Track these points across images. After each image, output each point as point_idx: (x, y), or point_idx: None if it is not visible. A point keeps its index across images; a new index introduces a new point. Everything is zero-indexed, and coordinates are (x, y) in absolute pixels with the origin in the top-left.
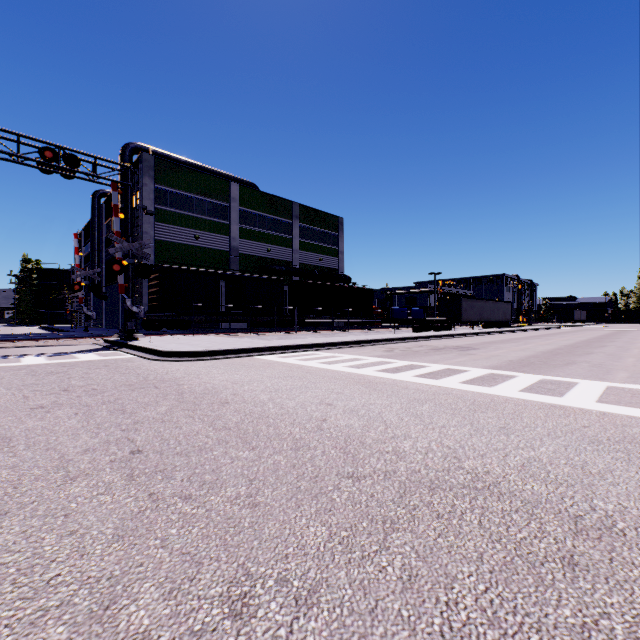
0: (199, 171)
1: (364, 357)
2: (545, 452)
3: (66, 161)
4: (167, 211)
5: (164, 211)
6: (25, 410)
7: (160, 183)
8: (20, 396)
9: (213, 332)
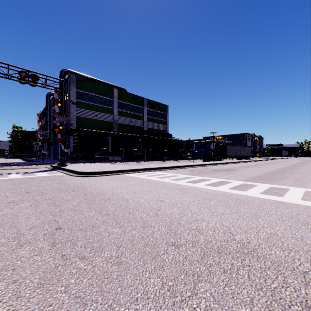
0: (98, 83)
1: (179, 174)
2: (279, 230)
3: (32, 77)
4: (82, 102)
5: (81, 102)
6: (5, 203)
7: (79, 89)
8: (4, 195)
9: (104, 161)
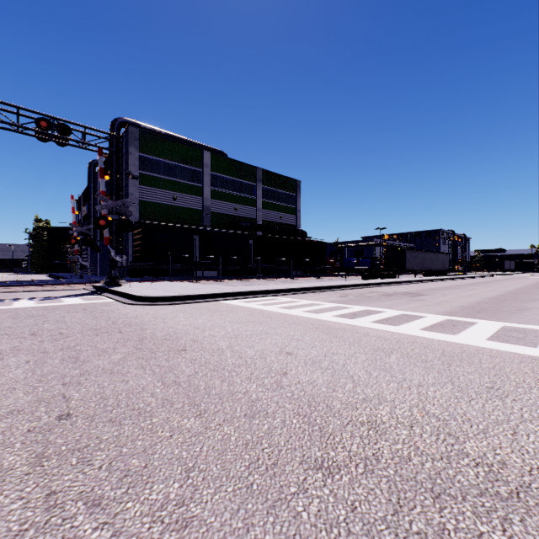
0: (176, 141)
1: (321, 302)
2: None
3: (59, 130)
4: (149, 176)
5: (147, 176)
6: None
7: (143, 152)
8: None
9: (187, 279)
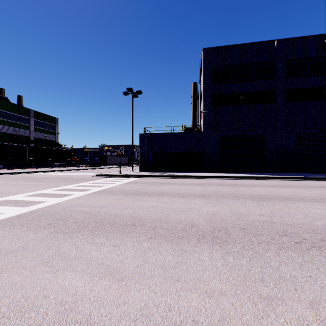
0: None
1: (61, 173)
2: (74, 176)
3: None
4: None
5: None
6: None
7: None
8: None
9: None
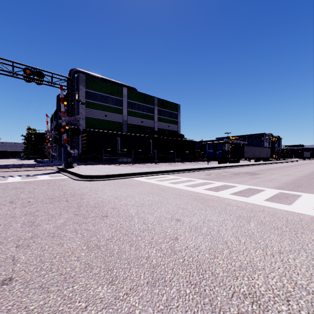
0: (107, 82)
1: (195, 179)
2: None
3: (37, 75)
4: (91, 102)
5: (90, 102)
6: None
7: (88, 88)
8: None
9: (113, 163)
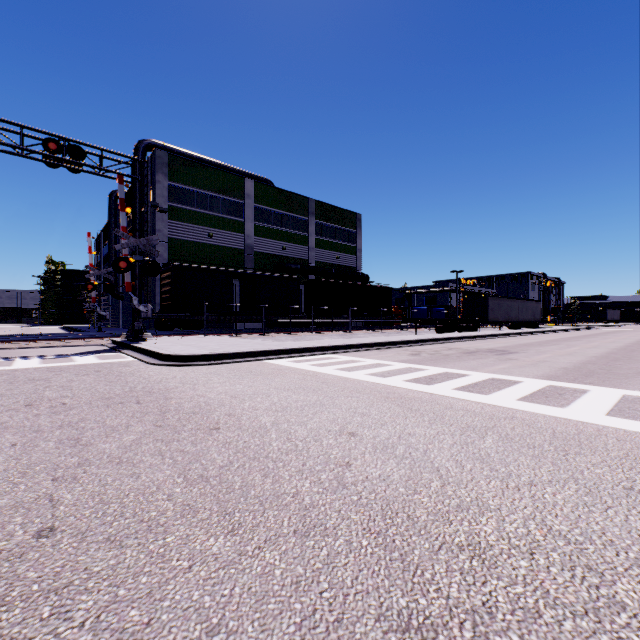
0: (213, 167)
1: (388, 362)
2: None
3: (71, 153)
4: (181, 209)
5: (177, 209)
6: None
7: (173, 180)
8: None
9: (225, 332)
